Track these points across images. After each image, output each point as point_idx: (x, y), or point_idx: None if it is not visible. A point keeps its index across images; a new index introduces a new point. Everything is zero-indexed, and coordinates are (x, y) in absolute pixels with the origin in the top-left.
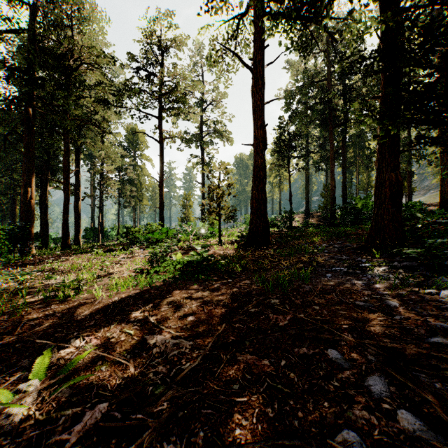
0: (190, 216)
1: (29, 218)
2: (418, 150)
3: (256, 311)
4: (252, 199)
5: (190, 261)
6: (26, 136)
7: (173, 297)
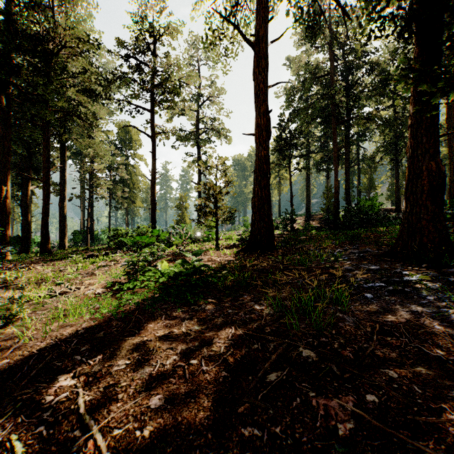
0: (186, 218)
1: (3, 220)
2: None
3: (280, 379)
4: (254, 197)
5: (177, 273)
6: (1, 129)
7: (139, 340)
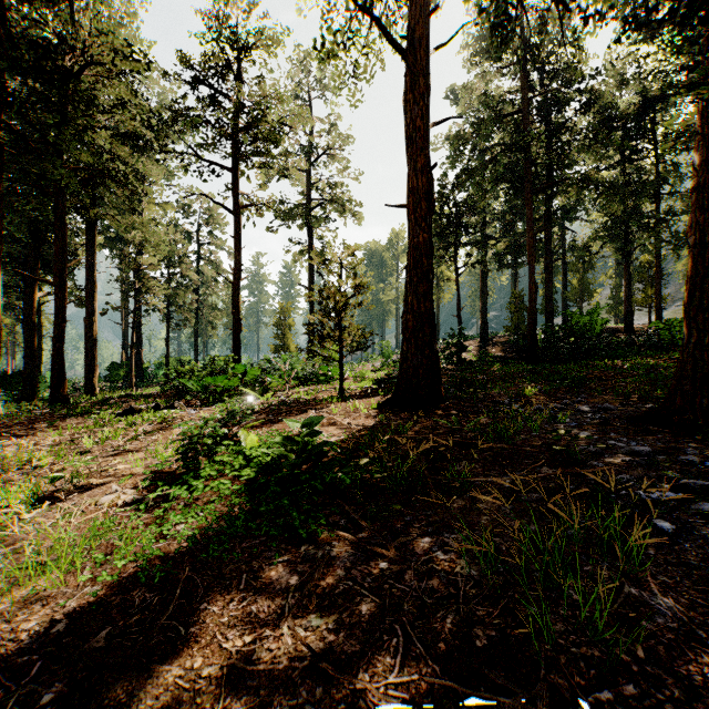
0: (290, 343)
1: None
2: (674, 232)
3: None
4: (405, 312)
5: (275, 460)
6: None
7: (182, 670)
